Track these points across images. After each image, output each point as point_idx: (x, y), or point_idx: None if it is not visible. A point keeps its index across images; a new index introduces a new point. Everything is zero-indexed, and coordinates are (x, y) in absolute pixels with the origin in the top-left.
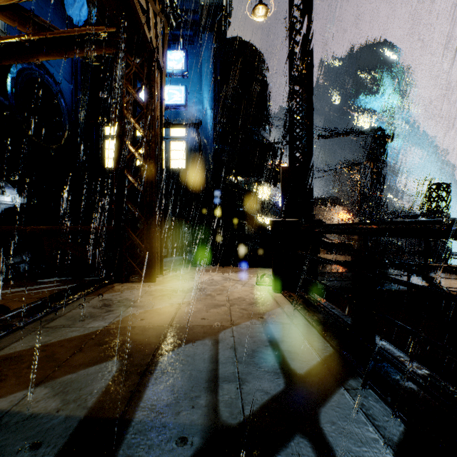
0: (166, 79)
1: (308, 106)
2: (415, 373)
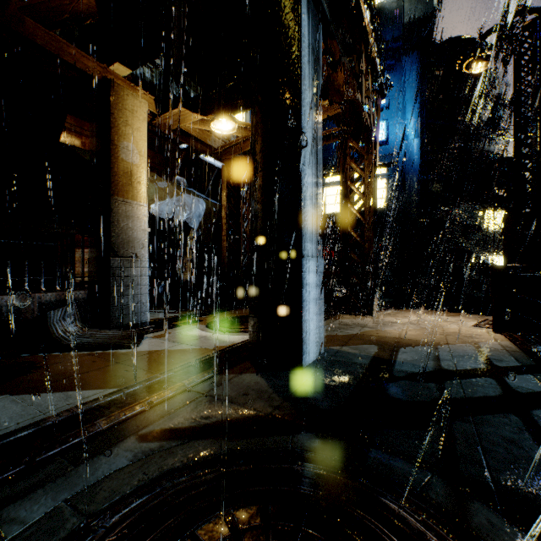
0: None
1: (539, 150)
2: None
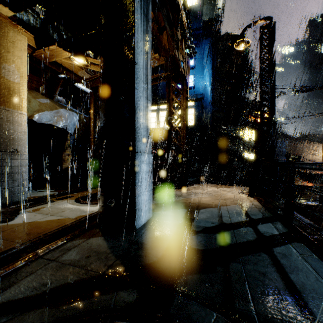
0: None
1: (272, 95)
2: (305, 223)
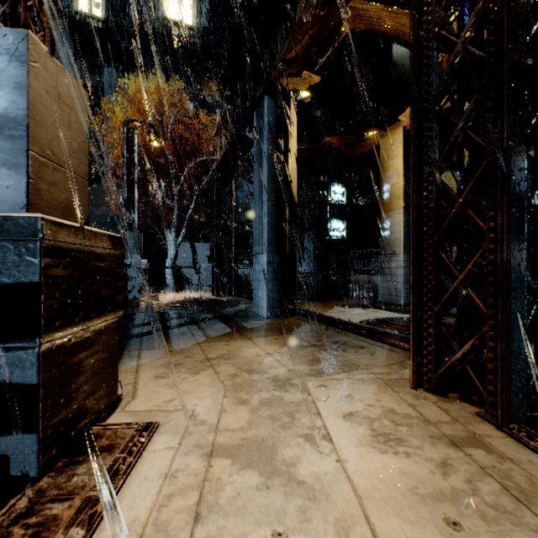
0: None
1: None
2: None
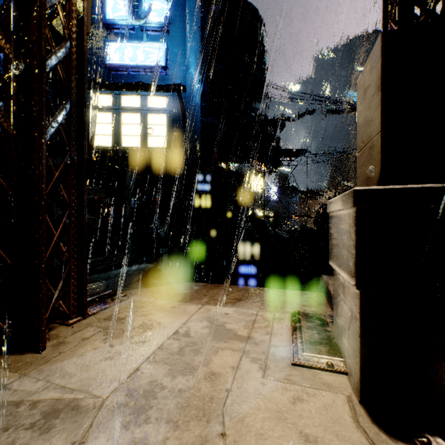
0: (141, 36)
1: None
2: None
